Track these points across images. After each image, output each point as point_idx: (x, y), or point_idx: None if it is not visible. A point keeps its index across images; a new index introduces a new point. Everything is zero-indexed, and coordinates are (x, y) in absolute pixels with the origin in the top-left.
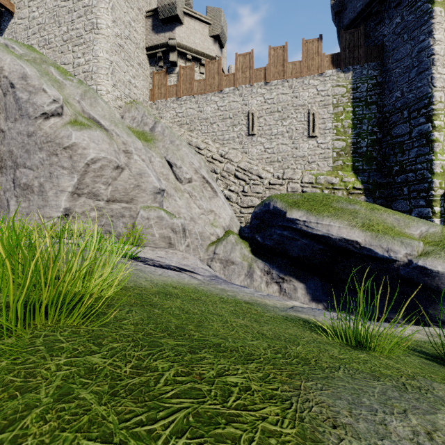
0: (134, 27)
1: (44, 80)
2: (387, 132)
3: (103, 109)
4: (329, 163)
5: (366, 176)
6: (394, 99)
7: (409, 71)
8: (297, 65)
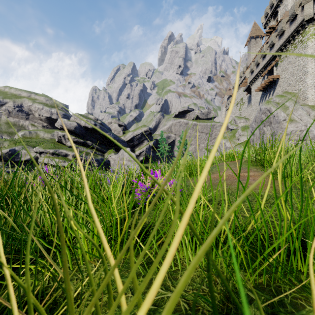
0: None
1: (281, 112)
2: None
3: (299, 112)
4: None
5: None
6: None
7: None
8: None
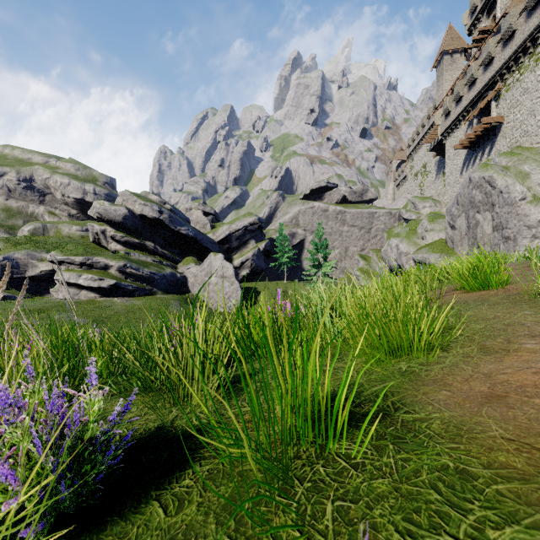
0: None
1: (516, 183)
2: None
3: None
4: None
5: None
6: None
7: None
8: None
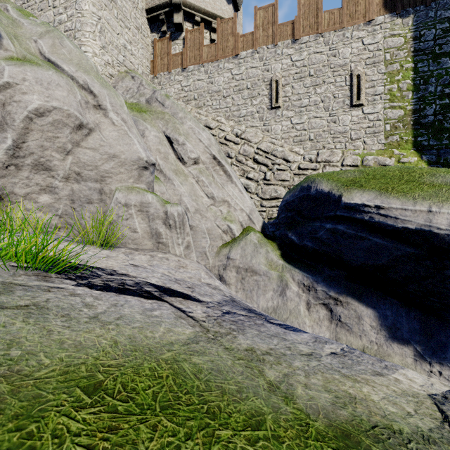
0: None
1: None
2: None
3: (70, 52)
4: (381, 139)
5: (435, 155)
6: None
7: None
8: (336, 14)
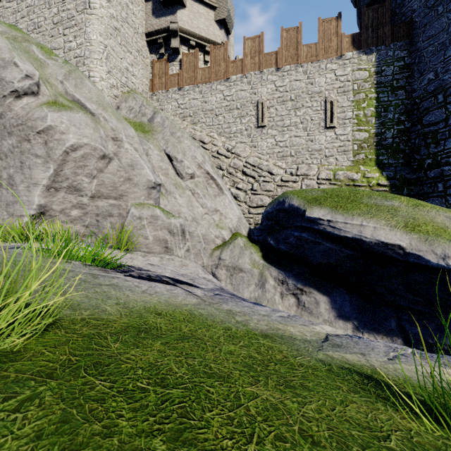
0: (132, 10)
1: (16, 53)
2: (417, 120)
3: (90, 91)
4: (350, 157)
5: (392, 171)
6: (426, 82)
7: (445, 48)
8: (313, 48)
